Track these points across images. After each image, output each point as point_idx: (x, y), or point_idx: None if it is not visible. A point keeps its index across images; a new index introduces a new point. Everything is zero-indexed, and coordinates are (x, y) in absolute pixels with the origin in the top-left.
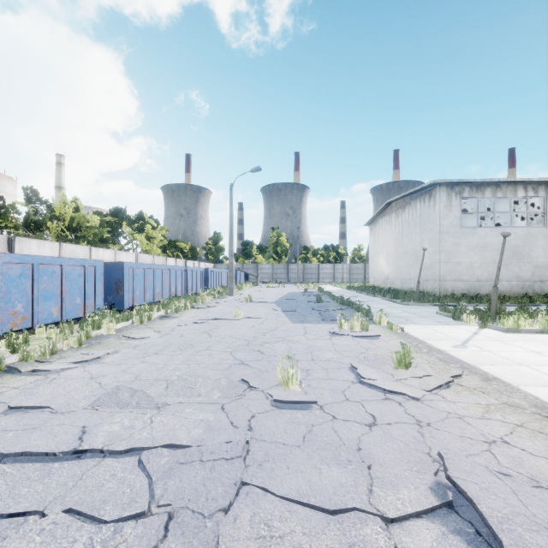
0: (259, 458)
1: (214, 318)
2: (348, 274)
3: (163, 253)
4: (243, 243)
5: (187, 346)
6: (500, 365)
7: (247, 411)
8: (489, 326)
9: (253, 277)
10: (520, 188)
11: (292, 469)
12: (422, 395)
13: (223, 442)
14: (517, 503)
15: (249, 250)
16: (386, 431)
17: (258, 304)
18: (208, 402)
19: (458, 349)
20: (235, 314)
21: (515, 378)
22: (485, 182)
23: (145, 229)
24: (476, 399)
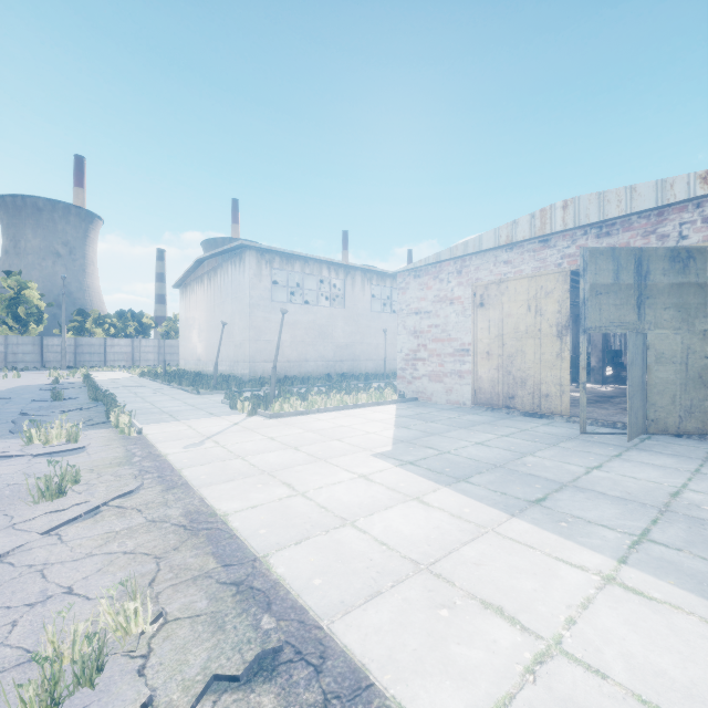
0: None
1: None
2: (158, 354)
3: None
4: None
5: None
6: (213, 462)
7: None
8: (259, 413)
9: None
10: (325, 268)
11: None
12: (21, 544)
13: None
14: None
15: None
16: None
17: None
18: None
19: (187, 450)
20: None
21: (208, 478)
22: (295, 255)
23: None
24: (114, 525)
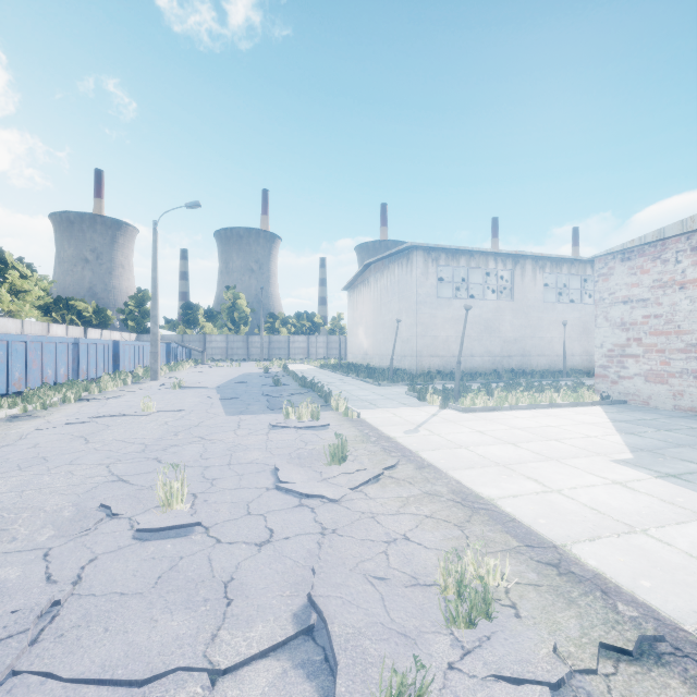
0: (68, 625)
1: (108, 414)
2: (326, 349)
3: (44, 317)
4: (184, 306)
5: (35, 461)
6: (441, 449)
7: (88, 553)
8: (450, 406)
9: (198, 353)
10: (491, 260)
11: (111, 631)
12: (344, 495)
13: (7, 612)
14: (379, 611)
15: (193, 316)
16: (279, 548)
17: (190, 391)
18: (25, 548)
19: (408, 435)
20: (144, 407)
21: (448, 463)
22: (460, 250)
23: (7, 277)
24: (400, 492)
